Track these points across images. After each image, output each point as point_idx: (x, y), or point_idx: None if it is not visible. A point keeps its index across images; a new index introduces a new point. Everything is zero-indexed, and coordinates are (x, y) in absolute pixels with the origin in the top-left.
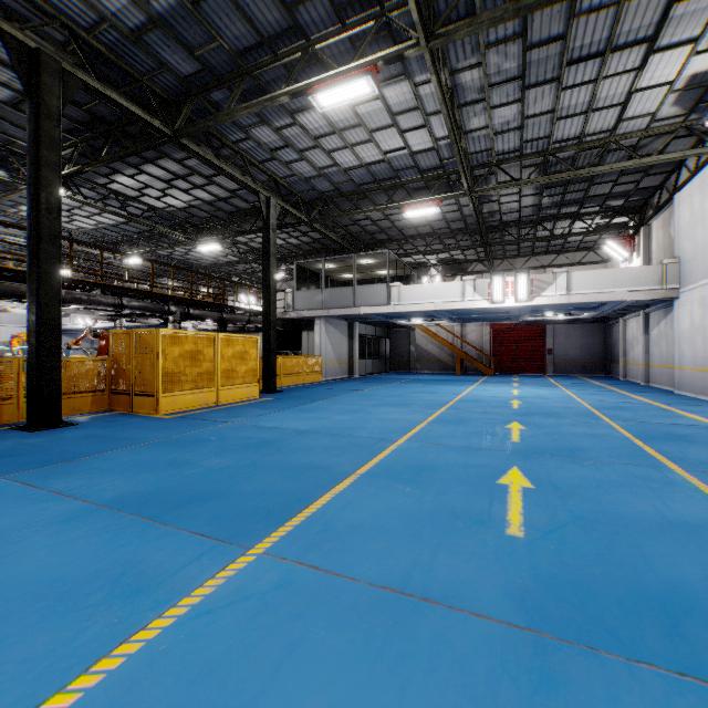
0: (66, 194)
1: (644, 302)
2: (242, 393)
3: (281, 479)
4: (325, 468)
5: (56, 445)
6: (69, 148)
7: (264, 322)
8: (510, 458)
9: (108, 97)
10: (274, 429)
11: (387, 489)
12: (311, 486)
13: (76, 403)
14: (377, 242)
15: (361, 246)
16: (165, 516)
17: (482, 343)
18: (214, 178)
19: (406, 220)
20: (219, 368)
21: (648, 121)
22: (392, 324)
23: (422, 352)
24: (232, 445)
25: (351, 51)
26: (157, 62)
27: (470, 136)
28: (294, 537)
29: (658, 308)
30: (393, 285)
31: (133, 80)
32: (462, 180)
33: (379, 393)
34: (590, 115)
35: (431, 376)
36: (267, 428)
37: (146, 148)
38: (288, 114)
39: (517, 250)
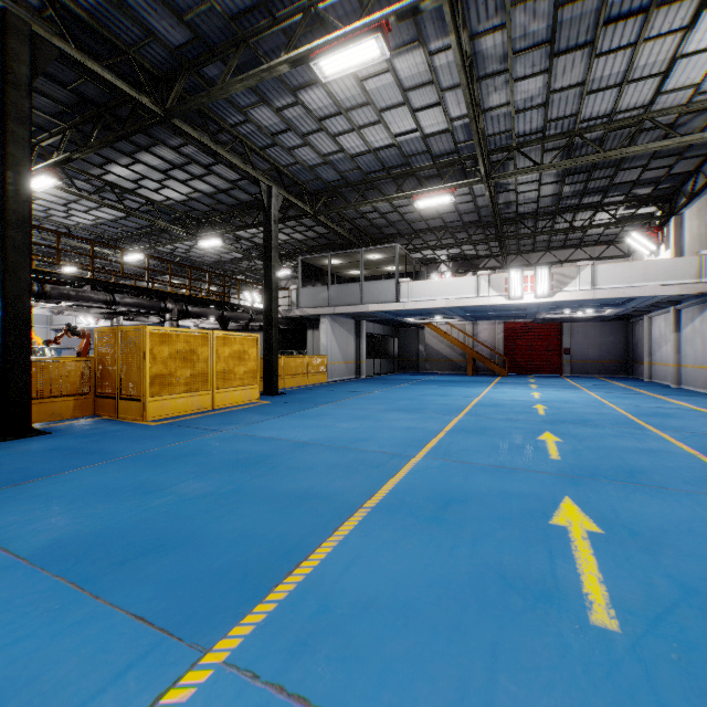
0: (56, 184)
1: (675, 297)
2: (241, 396)
3: (269, 515)
4: (327, 497)
5: (14, 460)
6: (58, 135)
7: (266, 320)
8: (556, 484)
9: (90, 70)
10: (270, 441)
11: (407, 533)
12: (307, 526)
13: (56, 407)
14: (385, 237)
15: (368, 241)
16: (102, 579)
17: (495, 342)
18: (212, 167)
19: (416, 213)
20: (215, 370)
21: (690, 94)
22: (400, 323)
23: (431, 351)
24: (218, 462)
25: (358, 13)
26: (144, 31)
27: (489, 115)
28: (276, 625)
29: (692, 303)
30: (402, 281)
31: (119, 53)
32: (480, 165)
33: (389, 395)
34: (624, 88)
35: (442, 377)
36: (262, 439)
37: (136, 131)
38: (289, 92)
39: (532, 245)
